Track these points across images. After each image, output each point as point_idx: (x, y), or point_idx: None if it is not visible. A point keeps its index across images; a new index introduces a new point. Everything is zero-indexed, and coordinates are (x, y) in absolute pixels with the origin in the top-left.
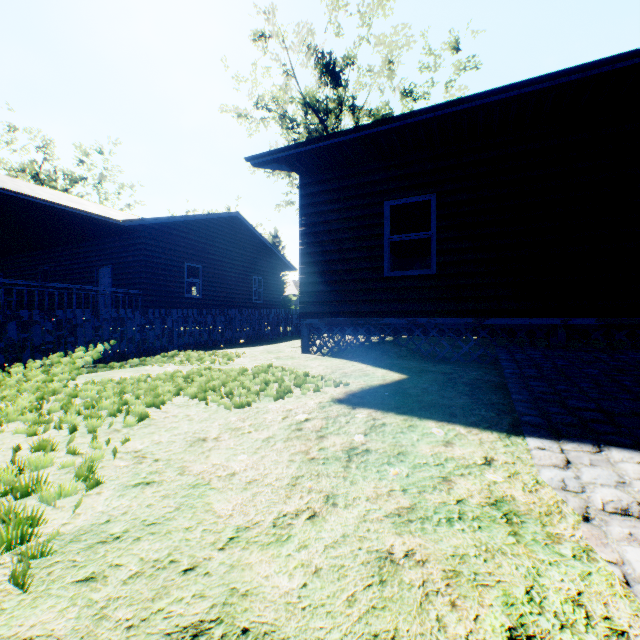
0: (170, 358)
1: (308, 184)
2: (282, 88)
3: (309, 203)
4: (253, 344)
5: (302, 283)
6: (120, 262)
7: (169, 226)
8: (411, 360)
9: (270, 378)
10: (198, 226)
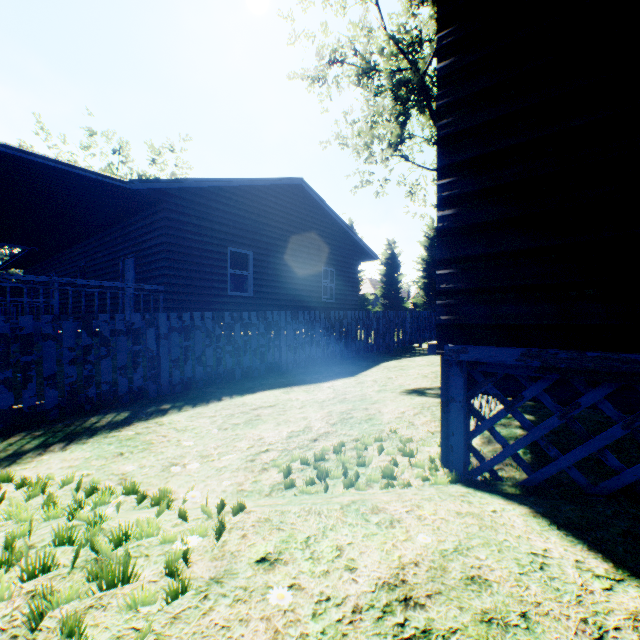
0: None
1: None
2: (359, 22)
3: None
4: (315, 374)
5: (446, 232)
6: (142, 248)
7: (204, 195)
8: None
9: None
10: (246, 197)
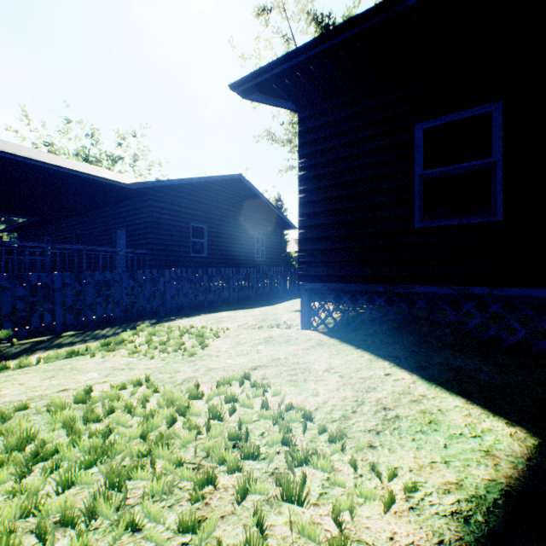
0: (119, 344)
1: (308, 117)
2: None
3: (310, 140)
4: (250, 305)
5: (301, 239)
6: (132, 224)
7: (175, 189)
8: (471, 355)
9: (224, 453)
10: (203, 188)
